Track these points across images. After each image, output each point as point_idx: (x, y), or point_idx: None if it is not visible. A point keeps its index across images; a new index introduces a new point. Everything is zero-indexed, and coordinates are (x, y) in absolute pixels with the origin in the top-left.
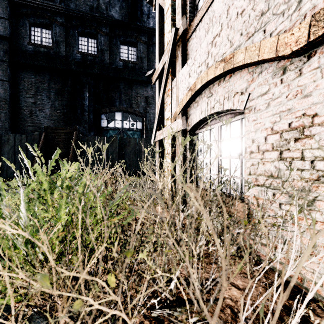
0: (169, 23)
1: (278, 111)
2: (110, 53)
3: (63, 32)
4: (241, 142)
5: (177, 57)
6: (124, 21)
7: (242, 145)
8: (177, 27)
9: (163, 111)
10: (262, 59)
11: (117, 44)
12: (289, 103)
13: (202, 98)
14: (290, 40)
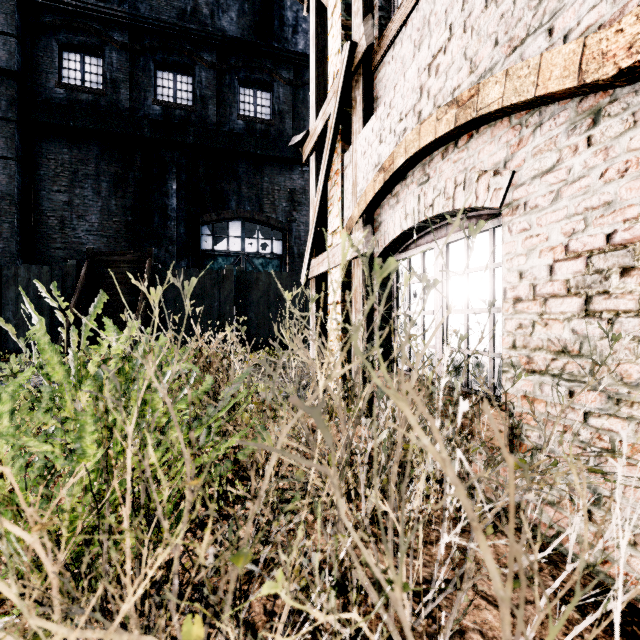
0: (337, 35)
1: (581, 207)
2: (219, 103)
3: (126, 61)
4: (492, 277)
5: (354, 104)
6: (247, 38)
7: (495, 285)
8: (355, 41)
9: (325, 216)
10: (545, 95)
11: (232, 86)
12: (607, 189)
13: (408, 187)
14: (615, 46)
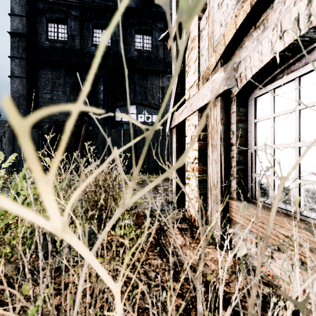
0: None
1: None
2: (124, 43)
3: (78, 25)
4: None
5: None
6: (138, 7)
7: None
8: None
9: (182, 84)
10: None
11: (131, 34)
12: None
13: (284, 1)
14: None
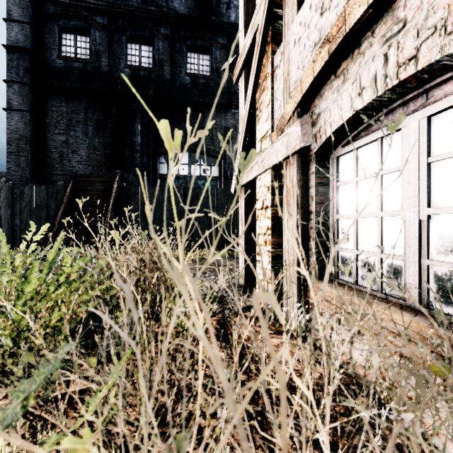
0: None
1: None
2: (172, 65)
3: (105, 37)
4: None
5: None
6: (192, 15)
7: None
8: None
9: (253, 130)
10: None
11: (182, 51)
12: None
13: (363, 54)
14: None
